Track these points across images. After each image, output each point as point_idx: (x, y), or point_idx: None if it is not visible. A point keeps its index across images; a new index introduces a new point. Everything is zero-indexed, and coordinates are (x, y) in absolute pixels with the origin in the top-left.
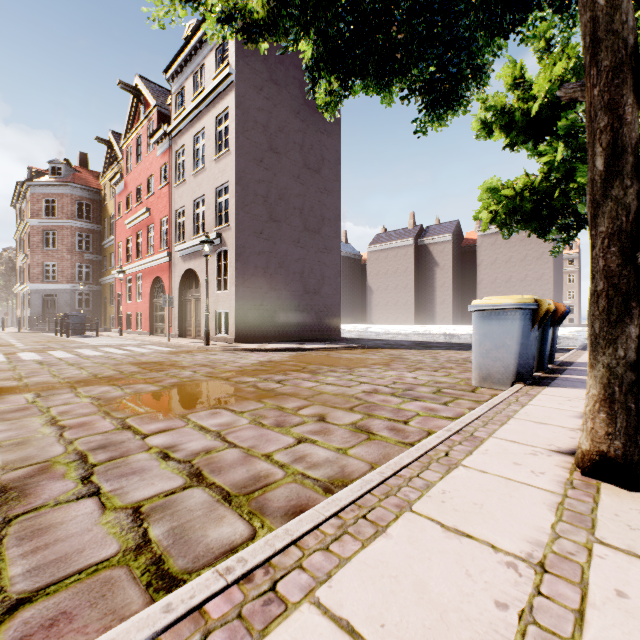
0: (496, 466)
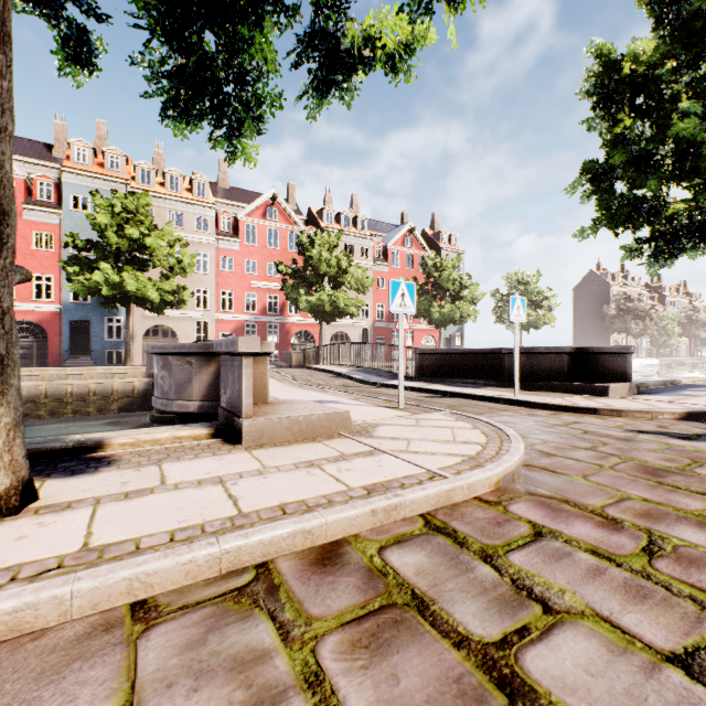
0: (55, 538)
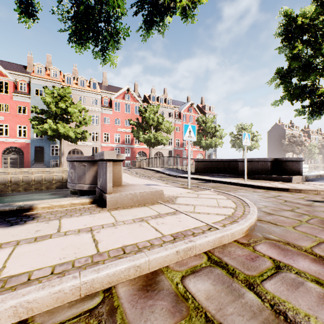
0: None
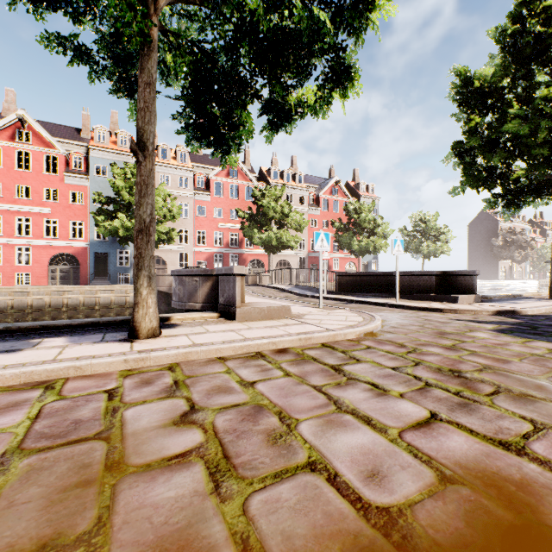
0: (181, 342)
